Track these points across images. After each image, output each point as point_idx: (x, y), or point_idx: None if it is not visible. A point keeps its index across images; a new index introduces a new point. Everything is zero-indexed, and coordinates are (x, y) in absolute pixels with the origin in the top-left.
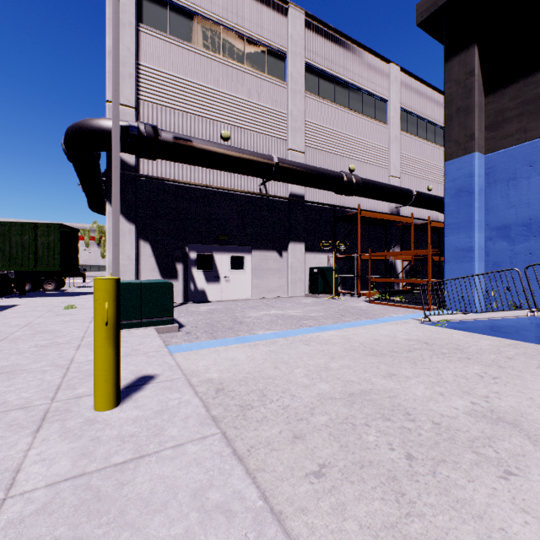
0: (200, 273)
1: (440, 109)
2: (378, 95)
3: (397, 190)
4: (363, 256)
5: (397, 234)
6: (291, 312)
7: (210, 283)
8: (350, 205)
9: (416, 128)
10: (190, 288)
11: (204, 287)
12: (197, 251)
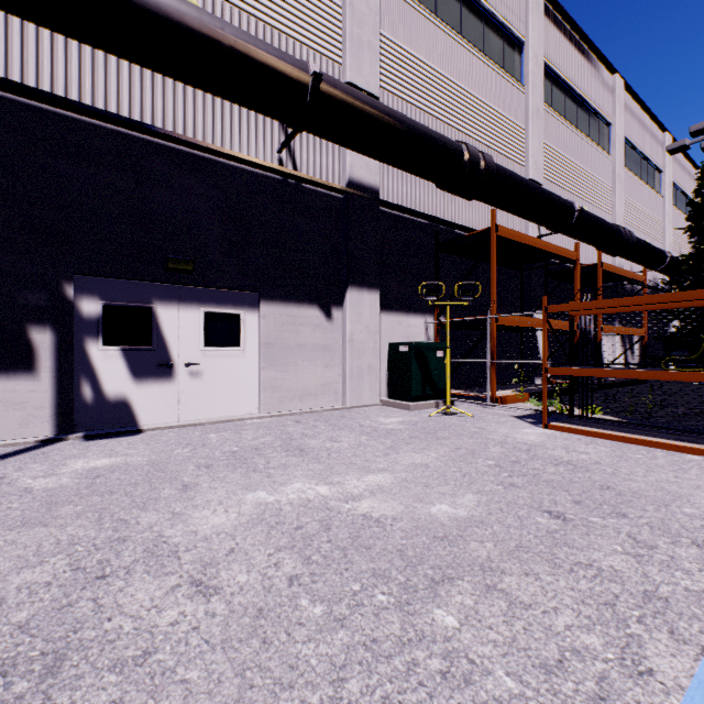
0: (113, 356)
1: (596, 83)
2: (509, 28)
3: (552, 197)
4: (501, 320)
5: (540, 285)
6: (358, 492)
7: (145, 380)
8: (464, 224)
9: (563, 106)
10: (80, 395)
11: (126, 391)
12: (105, 297)
